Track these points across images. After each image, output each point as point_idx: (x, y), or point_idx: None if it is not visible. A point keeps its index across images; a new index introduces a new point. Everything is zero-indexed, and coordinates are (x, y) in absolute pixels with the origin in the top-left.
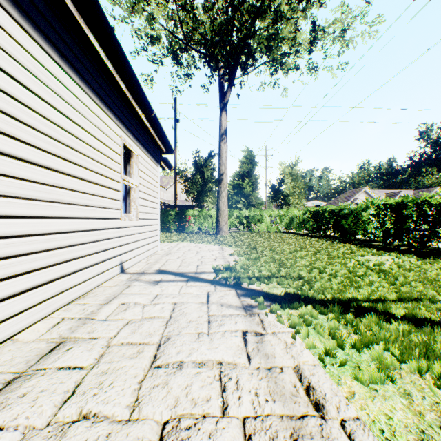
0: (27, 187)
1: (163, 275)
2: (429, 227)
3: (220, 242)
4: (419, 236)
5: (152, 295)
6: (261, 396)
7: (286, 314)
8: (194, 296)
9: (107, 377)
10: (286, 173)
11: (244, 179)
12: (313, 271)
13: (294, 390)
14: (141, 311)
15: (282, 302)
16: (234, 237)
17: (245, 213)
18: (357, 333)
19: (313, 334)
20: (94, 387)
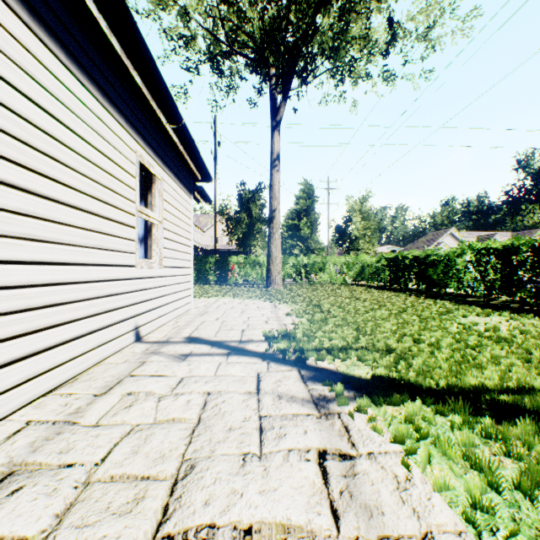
0: None
1: (194, 345)
2: None
3: (272, 297)
4: (536, 289)
5: (175, 379)
6: None
7: (382, 415)
8: (238, 381)
9: None
10: (354, 210)
11: (301, 218)
12: (404, 339)
13: None
14: (154, 409)
15: (373, 393)
16: (290, 291)
17: (303, 260)
18: (512, 455)
19: (436, 456)
20: None
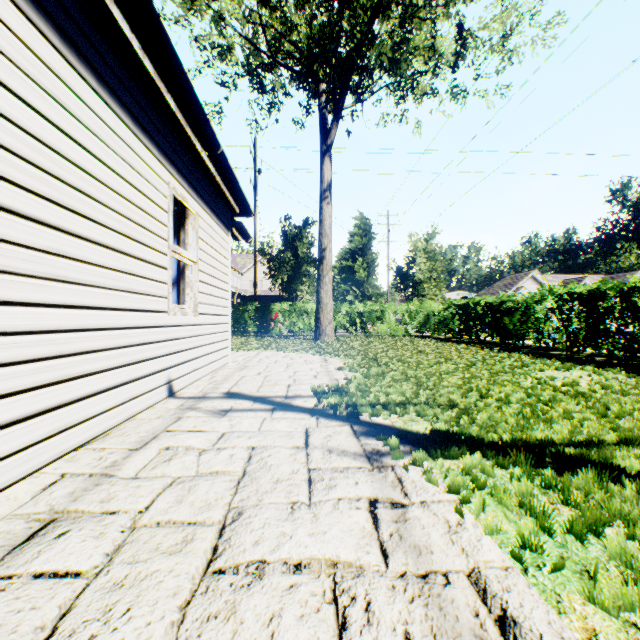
0: None
1: (235, 400)
2: None
3: (321, 350)
4: (625, 340)
5: (216, 434)
6: None
7: (439, 468)
8: (284, 436)
9: (122, 596)
10: (418, 249)
11: (357, 259)
12: (470, 394)
13: (478, 626)
14: (196, 462)
15: (430, 447)
16: (343, 343)
17: (358, 308)
18: (569, 503)
19: (492, 505)
20: (94, 618)
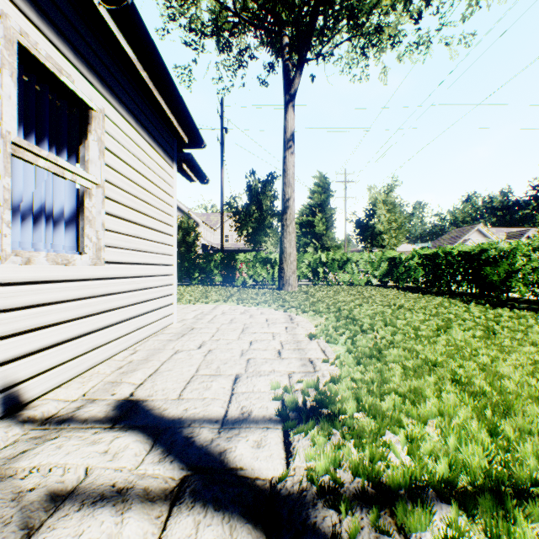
0: None
1: (115, 437)
2: None
3: (286, 303)
4: None
5: None
6: None
7: None
8: None
9: None
10: (378, 201)
11: (316, 214)
12: None
13: None
14: None
15: None
16: (307, 294)
17: (321, 258)
18: None
19: None
20: None
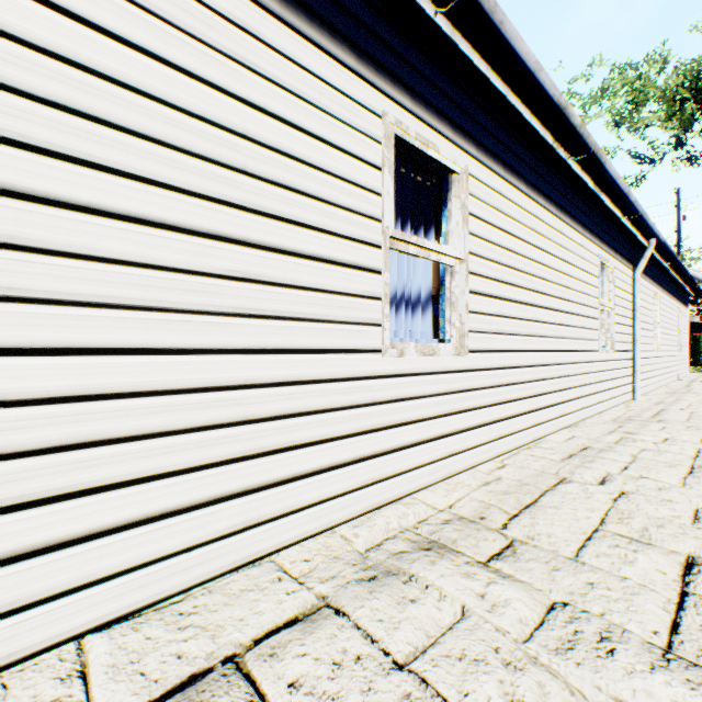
0: (668, 342)
1: None
2: None
3: None
4: None
5: None
6: None
7: None
8: None
9: None
10: None
11: None
12: None
13: None
14: None
15: None
16: None
17: None
18: None
19: None
20: None
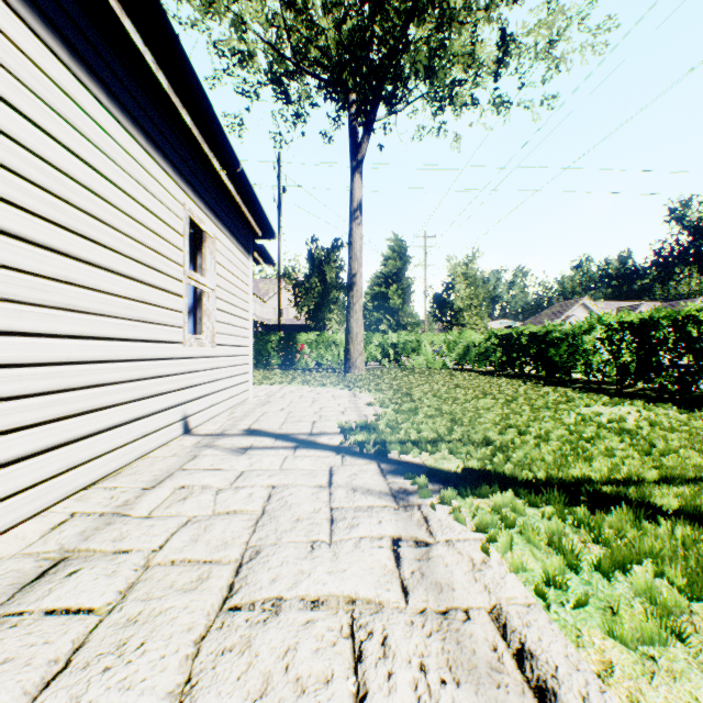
0: (6, 278)
1: (255, 438)
2: (697, 359)
3: (351, 384)
4: (679, 373)
5: (234, 473)
6: (432, 672)
7: (468, 506)
8: (307, 474)
9: (136, 631)
10: (457, 274)
11: (391, 285)
12: (508, 431)
13: (495, 658)
14: (213, 501)
15: (461, 485)
16: (374, 377)
17: (392, 338)
18: (600, 541)
19: (520, 544)
20: (108, 652)
